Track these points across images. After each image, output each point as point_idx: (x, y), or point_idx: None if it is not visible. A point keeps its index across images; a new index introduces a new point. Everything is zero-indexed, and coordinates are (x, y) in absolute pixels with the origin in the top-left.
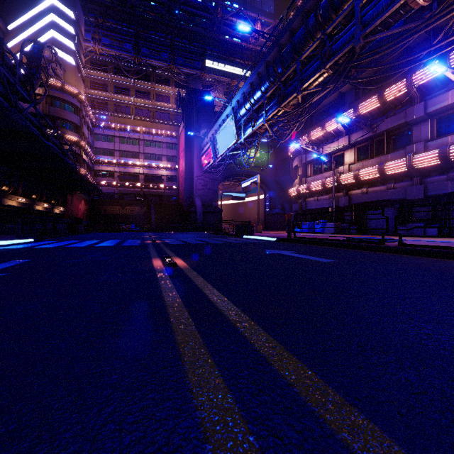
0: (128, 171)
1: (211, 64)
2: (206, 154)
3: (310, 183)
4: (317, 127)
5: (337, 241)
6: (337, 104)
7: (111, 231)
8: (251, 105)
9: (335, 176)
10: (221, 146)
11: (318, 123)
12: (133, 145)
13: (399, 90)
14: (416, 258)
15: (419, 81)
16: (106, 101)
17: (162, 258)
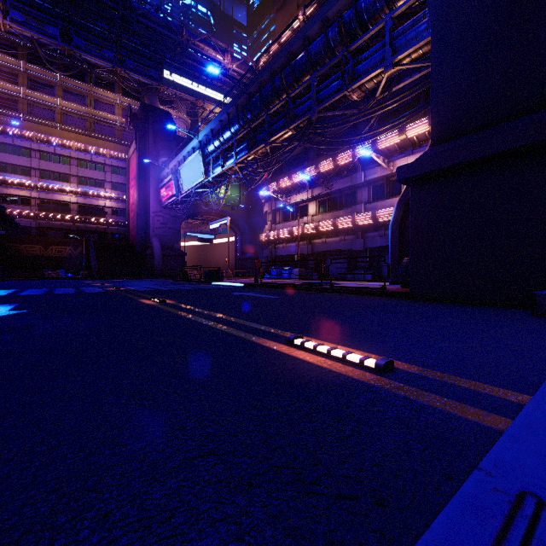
0: (54, 198)
1: (172, 76)
2: (167, 187)
3: (279, 230)
4: (286, 176)
5: (293, 285)
6: (303, 157)
7: (32, 279)
8: (220, 143)
9: (301, 225)
10: (186, 181)
11: (286, 173)
12: (61, 164)
13: (347, 158)
14: (333, 294)
15: (360, 154)
16: (14, 97)
17: (148, 299)
